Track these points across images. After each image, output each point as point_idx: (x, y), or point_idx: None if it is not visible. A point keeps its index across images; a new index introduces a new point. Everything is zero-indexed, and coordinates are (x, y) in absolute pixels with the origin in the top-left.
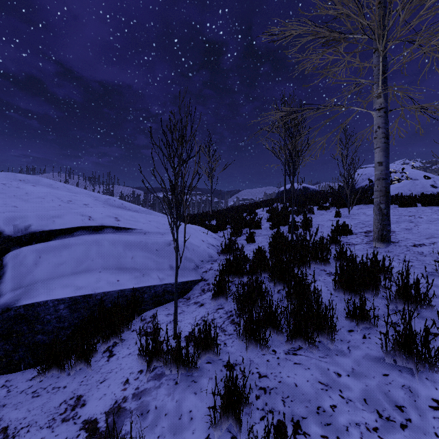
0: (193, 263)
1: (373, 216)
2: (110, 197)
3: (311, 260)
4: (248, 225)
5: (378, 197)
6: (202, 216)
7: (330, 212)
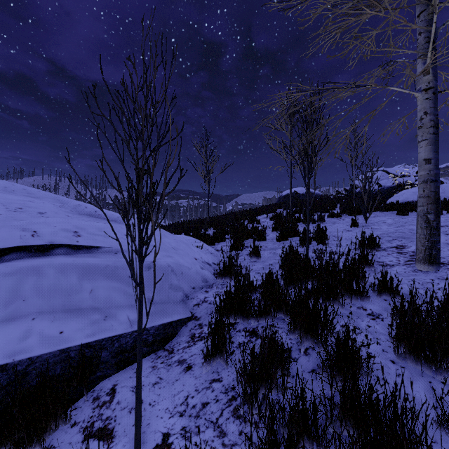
0: (180, 292)
1: (397, 226)
2: (80, 203)
3: (345, 294)
4: (251, 235)
5: (425, 205)
6: (197, 224)
7: (342, 220)
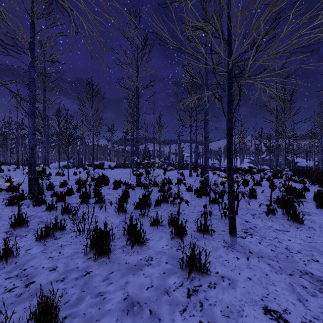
0: (312, 165)
1: None
2: (301, 159)
3: None
4: None
5: None
6: None
7: None
